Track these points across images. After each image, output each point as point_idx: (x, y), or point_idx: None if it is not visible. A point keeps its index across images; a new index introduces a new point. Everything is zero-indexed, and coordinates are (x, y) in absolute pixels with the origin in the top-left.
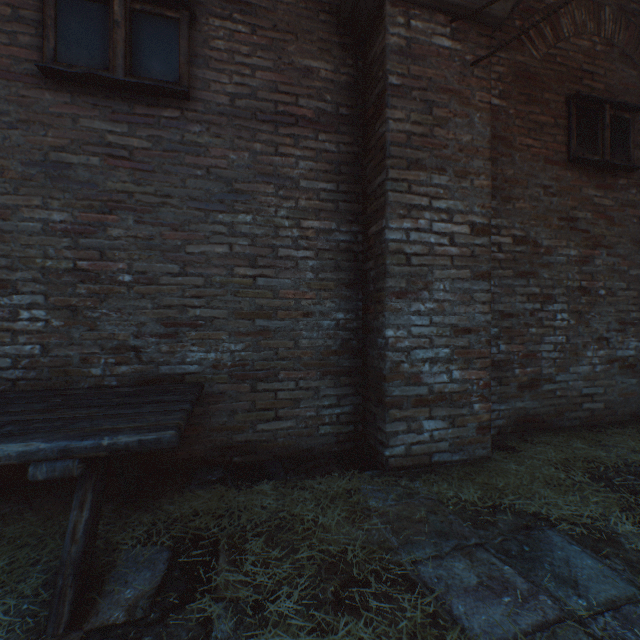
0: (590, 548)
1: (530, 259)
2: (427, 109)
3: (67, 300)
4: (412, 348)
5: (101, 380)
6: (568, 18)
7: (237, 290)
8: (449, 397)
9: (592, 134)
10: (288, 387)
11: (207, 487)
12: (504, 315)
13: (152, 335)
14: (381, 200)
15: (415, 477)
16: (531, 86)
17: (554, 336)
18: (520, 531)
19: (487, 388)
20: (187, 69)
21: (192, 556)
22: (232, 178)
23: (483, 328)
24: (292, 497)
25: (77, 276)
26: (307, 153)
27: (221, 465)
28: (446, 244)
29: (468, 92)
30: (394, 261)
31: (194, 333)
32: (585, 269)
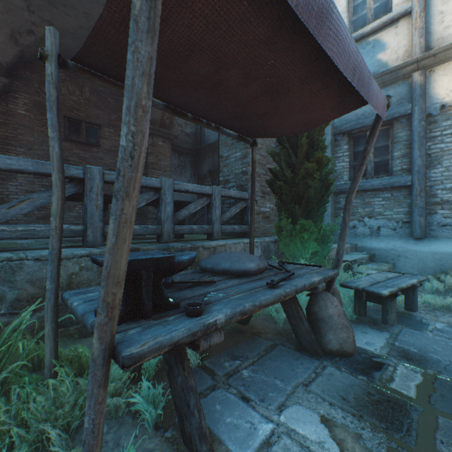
0: None
1: None
2: None
3: None
4: None
5: None
6: (66, 88)
7: None
8: None
9: (79, 131)
10: None
11: None
12: (29, 191)
13: None
14: None
15: None
16: (45, 109)
17: None
18: None
19: None
20: None
21: None
22: None
23: None
24: None
25: None
26: None
27: None
28: None
29: None
30: None
31: None
32: None
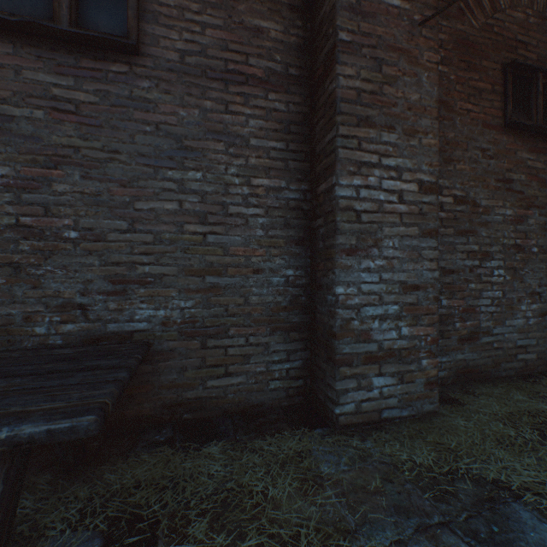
0: None
1: (469, 218)
2: (377, 67)
3: (9, 257)
4: (362, 305)
5: (45, 339)
6: None
7: (187, 247)
8: (398, 353)
9: (526, 101)
10: (238, 343)
11: (153, 450)
12: (446, 271)
13: (99, 292)
14: (331, 157)
15: (366, 435)
16: (470, 54)
17: (491, 291)
18: (484, 504)
19: (434, 344)
20: (135, 23)
21: (126, 545)
22: (182, 135)
23: (431, 285)
24: (241, 462)
25: (20, 232)
26: (257, 112)
27: (171, 422)
28: (395, 201)
29: (416, 51)
30: (344, 218)
31: (143, 290)
32: (519, 228)
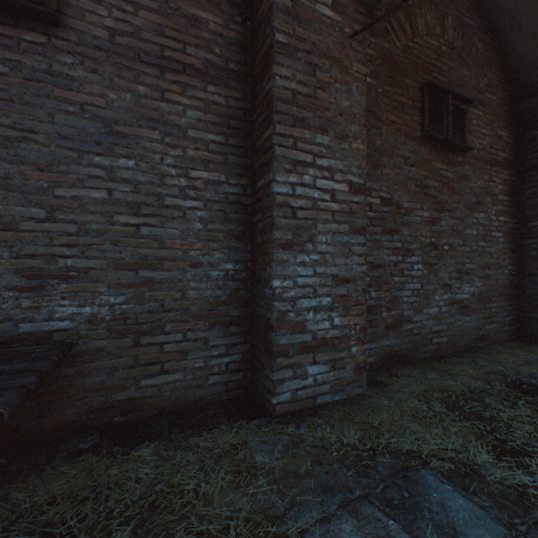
0: (459, 485)
1: (394, 218)
2: (311, 71)
3: None
4: (298, 298)
5: None
6: (422, 19)
7: (117, 239)
8: (331, 342)
9: (439, 118)
10: (175, 339)
11: (75, 460)
12: (374, 266)
13: (9, 288)
14: (268, 154)
15: (300, 422)
16: (395, 71)
17: (412, 284)
18: (398, 474)
19: (363, 332)
20: None
21: None
22: (112, 119)
23: (359, 278)
24: (174, 462)
25: None
26: (195, 103)
27: (98, 428)
28: (328, 200)
29: (347, 62)
30: (281, 214)
31: (65, 285)
32: (434, 228)
